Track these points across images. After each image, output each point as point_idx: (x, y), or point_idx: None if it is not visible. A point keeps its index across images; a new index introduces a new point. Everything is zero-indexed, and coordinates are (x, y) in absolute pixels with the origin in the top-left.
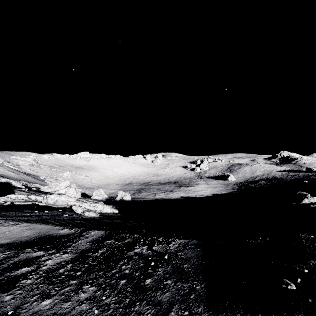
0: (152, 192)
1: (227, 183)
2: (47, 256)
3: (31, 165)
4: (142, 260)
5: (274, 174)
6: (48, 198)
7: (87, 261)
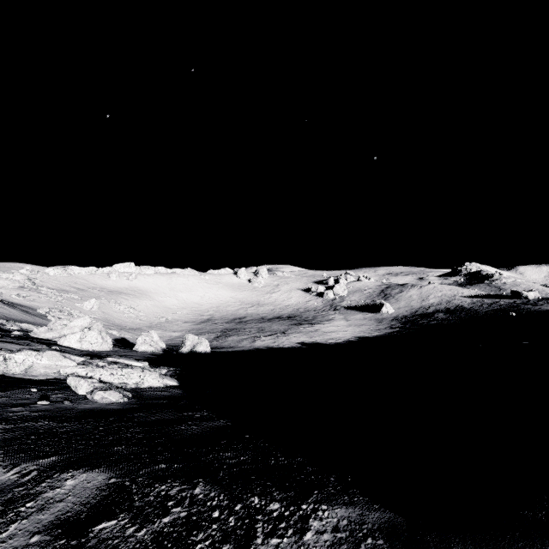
0: (249, 336)
1: (381, 318)
2: None
3: (21, 288)
4: None
5: (459, 302)
6: (8, 361)
7: None
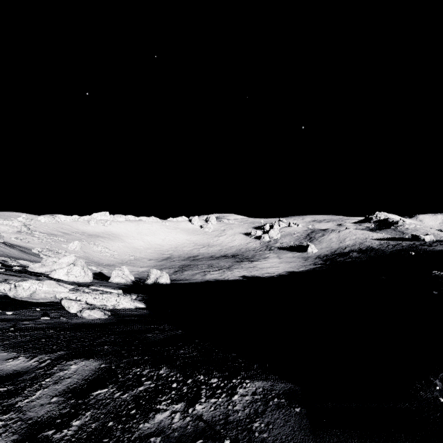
0: (201, 271)
1: (307, 256)
2: None
3: (19, 232)
4: None
5: (370, 243)
6: (17, 288)
7: None
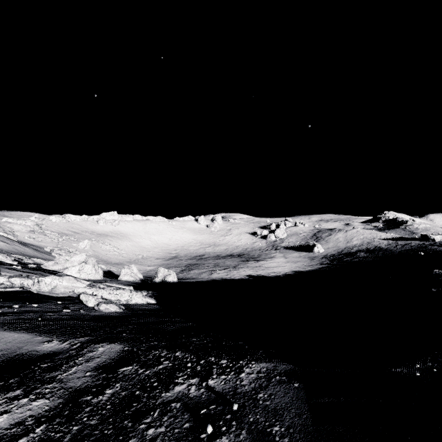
0: (207, 270)
1: (313, 256)
2: (2, 406)
3: (31, 231)
4: (189, 414)
5: (378, 243)
6: (40, 283)
7: (78, 418)
